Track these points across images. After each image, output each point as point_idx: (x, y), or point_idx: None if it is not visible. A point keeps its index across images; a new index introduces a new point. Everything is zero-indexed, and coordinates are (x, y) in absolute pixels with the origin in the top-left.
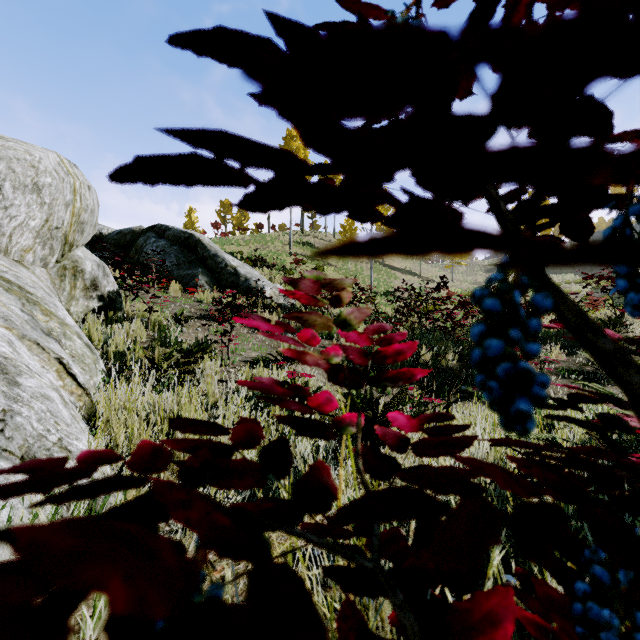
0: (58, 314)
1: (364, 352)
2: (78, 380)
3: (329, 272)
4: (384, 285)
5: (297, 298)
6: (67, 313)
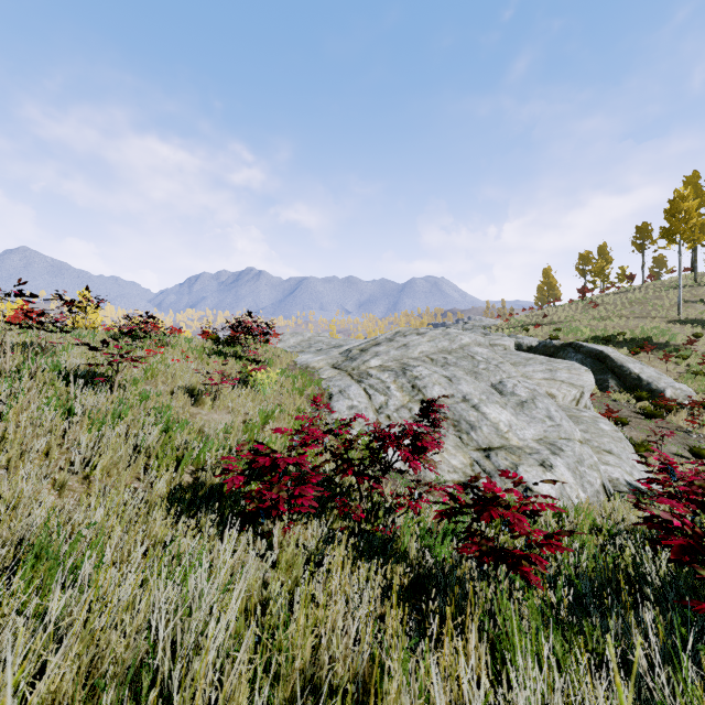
0: None
1: None
2: None
3: None
4: None
5: None
6: None
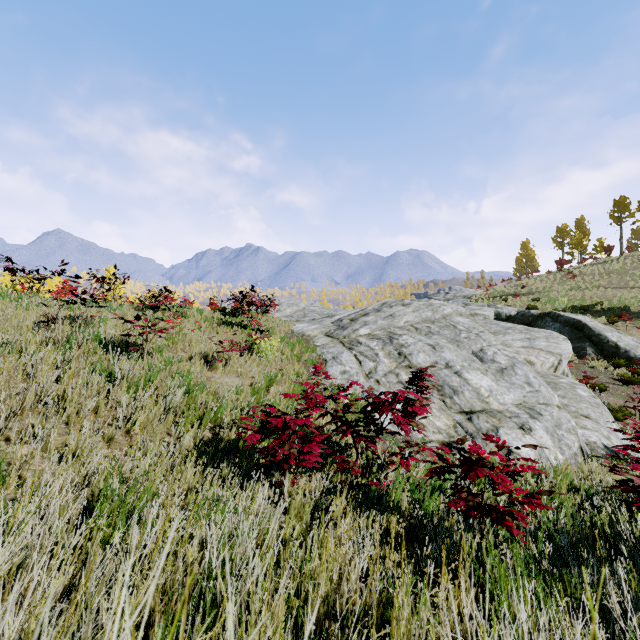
0: None
1: None
2: None
3: None
4: None
5: None
6: None
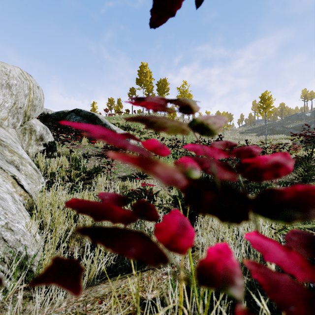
0: (18, 152)
1: (225, 164)
2: (24, 188)
3: (162, 133)
4: (189, 140)
5: (142, 106)
6: (24, 152)
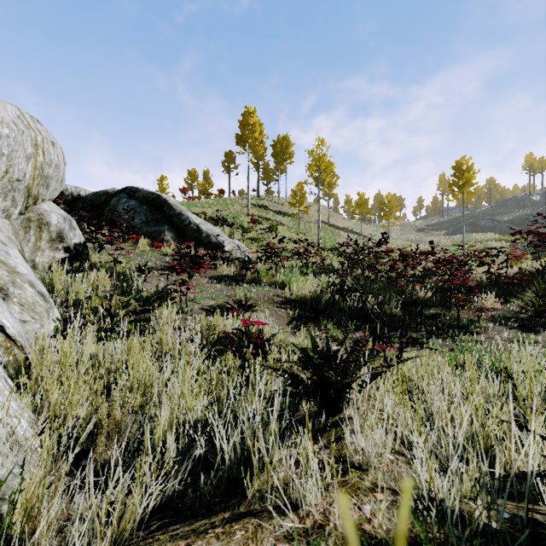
0: (8, 262)
1: None
2: (7, 331)
3: (282, 231)
4: (330, 242)
5: None
6: (22, 262)
